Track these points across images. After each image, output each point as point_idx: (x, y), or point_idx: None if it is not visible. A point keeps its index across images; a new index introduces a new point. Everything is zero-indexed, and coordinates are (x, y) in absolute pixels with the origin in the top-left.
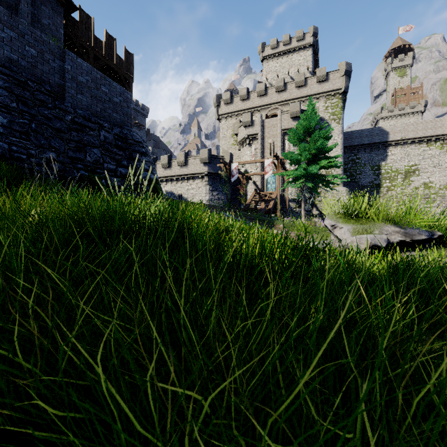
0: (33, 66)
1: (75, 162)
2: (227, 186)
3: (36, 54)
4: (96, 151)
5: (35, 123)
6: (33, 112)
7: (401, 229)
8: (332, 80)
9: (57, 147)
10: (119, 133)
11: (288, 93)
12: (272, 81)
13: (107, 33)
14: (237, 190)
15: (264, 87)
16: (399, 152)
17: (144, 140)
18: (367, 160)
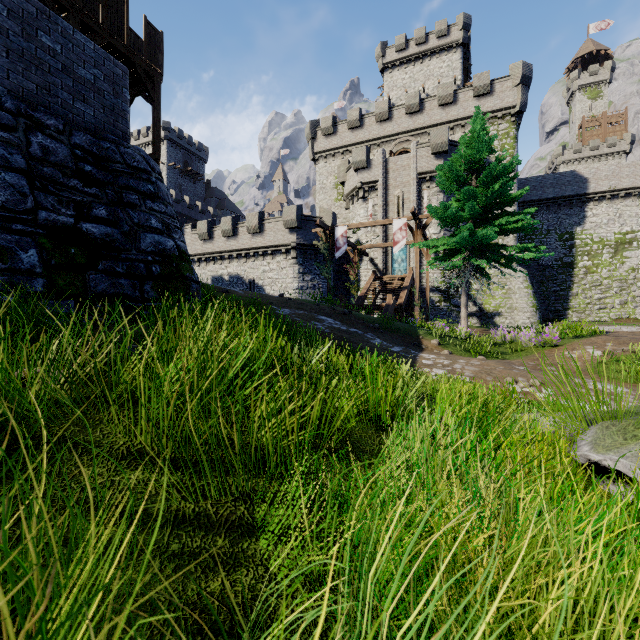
0: None
1: None
2: (328, 265)
3: None
4: (12, 178)
5: None
6: None
7: None
8: (500, 93)
9: None
10: (90, 147)
11: (427, 115)
12: (398, 102)
13: None
14: (344, 272)
15: (387, 107)
16: (604, 211)
17: (155, 168)
18: (551, 224)
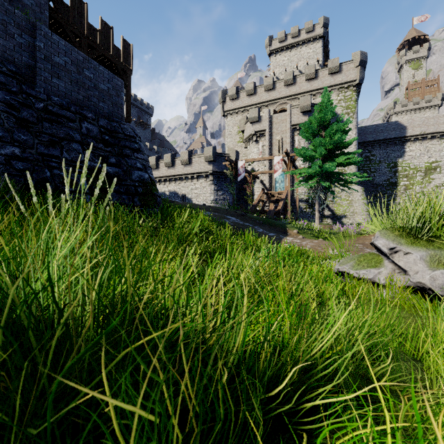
0: None
1: (47, 159)
2: (233, 185)
3: None
4: (75, 146)
5: None
6: None
7: None
8: (346, 71)
9: (23, 140)
10: (107, 126)
11: (298, 86)
12: (280, 75)
13: (103, 21)
14: (244, 189)
15: (272, 81)
16: (418, 148)
17: (138, 134)
18: (382, 157)
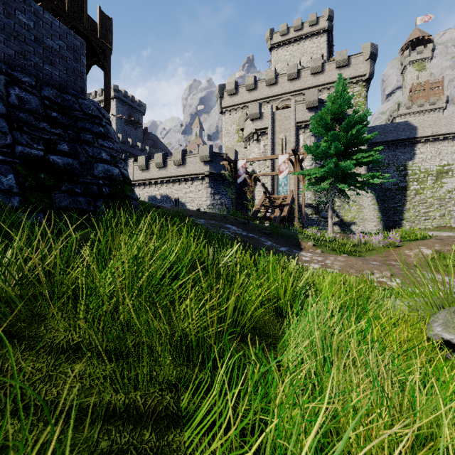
0: None
1: None
2: (232, 188)
3: None
4: None
5: None
6: None
7: None
8: (355, 65)
9: None
10: (55, 98)
11: (302, 81)
12: (282, 71)
13: None
14: (243, 193)
15: (274, 75)
16: (429, 150)
17: (105, 115)
18: (391, 159)
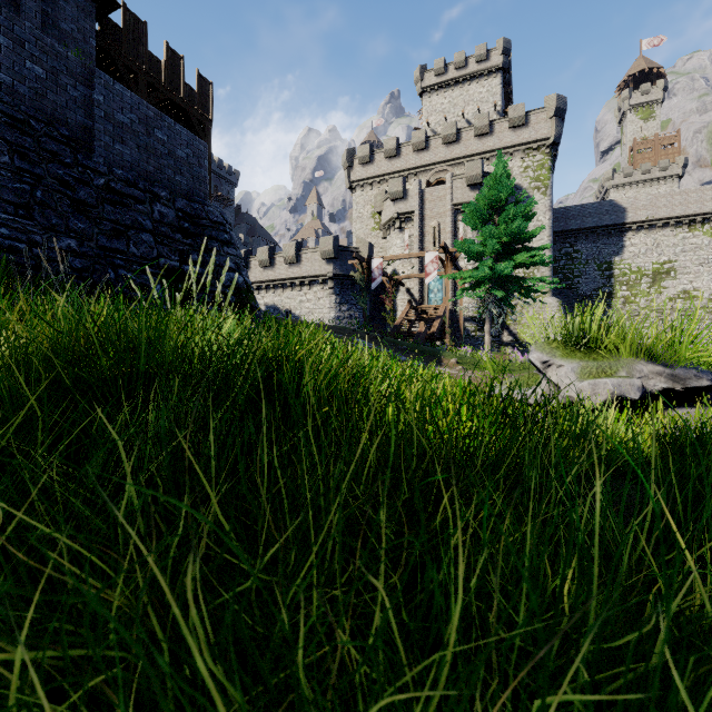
0: (38, 95)
1: (111, 255)
2: (364, 295)
3: (45, 76)
4: (145, 237)
5: (41, 190)
6: (38, 171)
7: (666, 368)
8: (535, 125)
9: (80, 230)
10: (186, 209)
11: (463, 145)
12: (437, 127)
13: (170, 48)
14: (381, 302)
15: (424, 137)
16: (643, 241)
17: (228, 220)
18: (590, 254)
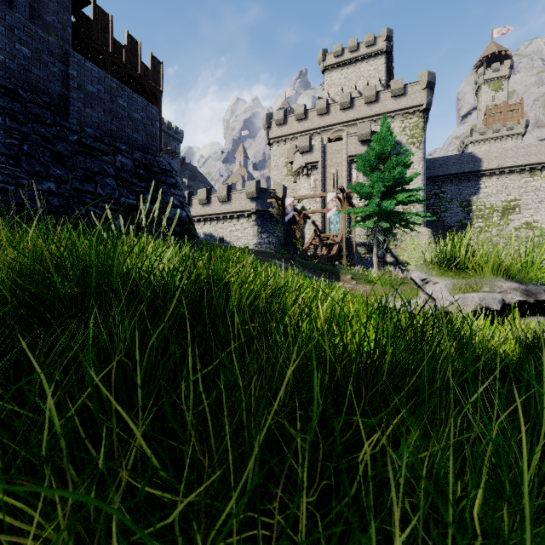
0: (25, 70)
1: (82, 195)
2: (279, 226)
3: (30, 55)
4: (109, 181)
5: (27, 144)
6: (25, 129)
7: (521, 285)
8: (411, 94)
9: (58, 175)
10: (141, 159)
11: (356, 111)
12: (336, 97)
13: (129, 35)
14: (292, 231)
15: (325, 104)
16: (494, 184)
17: (174, 168)
18: (454, 194)
